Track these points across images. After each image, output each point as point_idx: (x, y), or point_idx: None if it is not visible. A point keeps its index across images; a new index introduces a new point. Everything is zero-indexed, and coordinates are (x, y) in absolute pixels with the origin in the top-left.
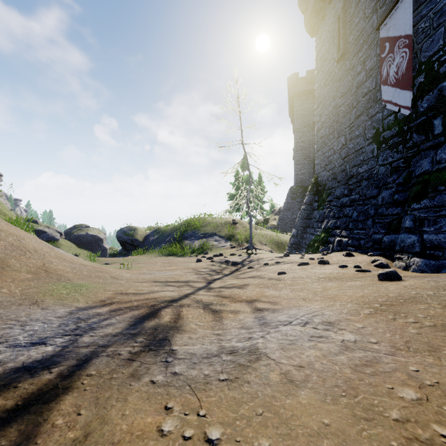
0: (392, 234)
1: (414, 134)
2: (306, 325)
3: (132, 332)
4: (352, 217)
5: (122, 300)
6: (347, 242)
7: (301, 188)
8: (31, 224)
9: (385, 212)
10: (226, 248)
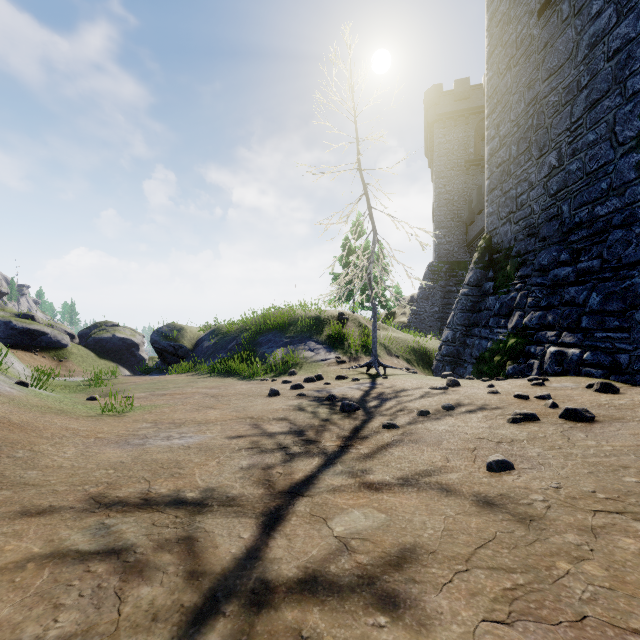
0: None
1: None
2: None
3: None
4: (589, 304)
5: None
6: (579, 357)
7: (446, 265)
8: (23, 320)
9: None
10: (329, 363)
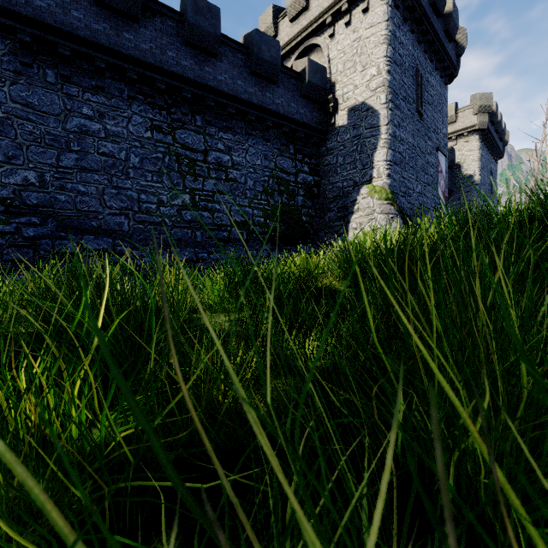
0: None
1: None
2: None
3: None
4: None
5: None
6: None
7: None
8: None
9: None
10: None
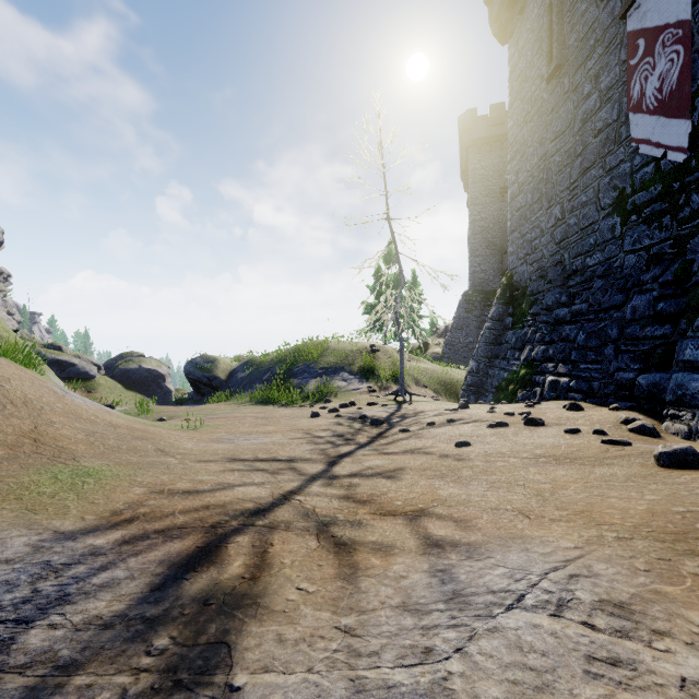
0: (655, 372)
1: (693, 195)
2: (562, 613)
3: (148, 614)
4: (577, 341)
5: (156, 509)
6: (568, 385)
7: (481, 294)
8: (52, 351)
9: (638, 333)
10: (361, 392)
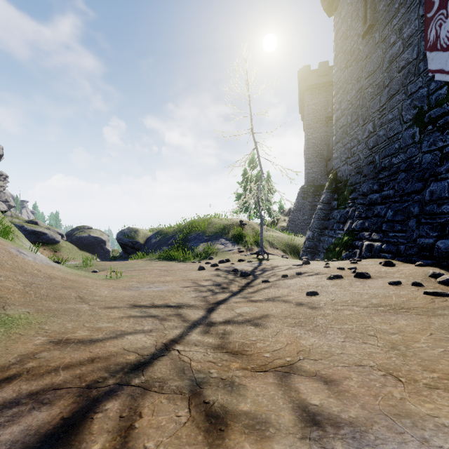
0: None
1: None
2: None
3: None
4: (386, 216)
5: (43, 363)
6: (380, 247)
7: (312, 187)
8: (31, 225)
9: (436, 209)
10: (234, 252)
